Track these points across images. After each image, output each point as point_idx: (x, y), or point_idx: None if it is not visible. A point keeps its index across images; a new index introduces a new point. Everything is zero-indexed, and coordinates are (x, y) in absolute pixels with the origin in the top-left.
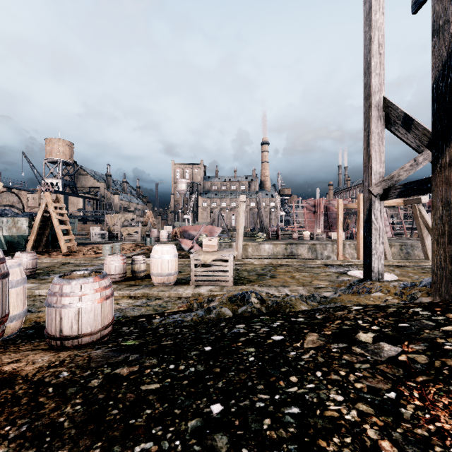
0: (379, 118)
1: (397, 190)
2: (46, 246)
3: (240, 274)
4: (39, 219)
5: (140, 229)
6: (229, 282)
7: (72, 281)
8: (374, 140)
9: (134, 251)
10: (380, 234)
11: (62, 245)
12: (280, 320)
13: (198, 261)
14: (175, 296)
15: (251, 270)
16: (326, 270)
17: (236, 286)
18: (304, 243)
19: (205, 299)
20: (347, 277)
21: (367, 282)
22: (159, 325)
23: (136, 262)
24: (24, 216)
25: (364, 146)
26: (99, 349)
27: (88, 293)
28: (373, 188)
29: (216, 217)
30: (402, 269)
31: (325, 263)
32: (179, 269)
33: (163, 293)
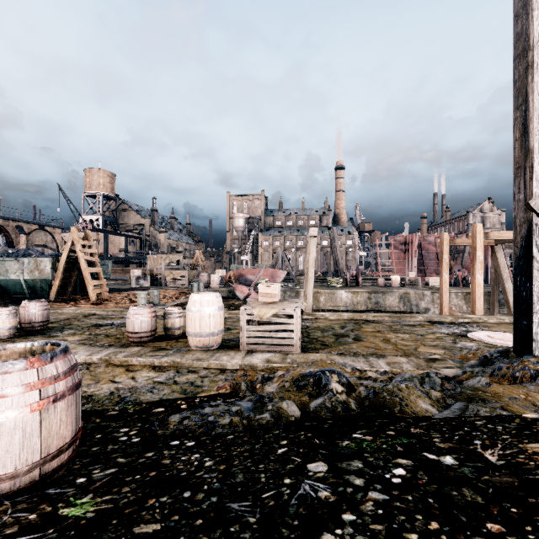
0: None
1: None
2: (74, 293)
3: (310, 334)
4: (65, 261)
5: (188, 273)
6: (296, 347)
7: None
8: (537, 123)
9: (177, 299)
10: None
11: (90, 292)
12: (400, 458)
13: (250, 316)
14: (216, 368)
15: (326, 328)
16: (434, 329)
17: (306, 354)
18: (394, 291)
19: (258, 376)
20: (468, 341)
21: (529, 360)
22: (176, 429)
23: (170, 316)
24: (48, 256)
25: (516, 135)
26: None
27: (10, 393)
28: (535, 202)
29: (279, 258)
30: None
31: (430, 320)
32: (229, 325)
33: (200, 363)
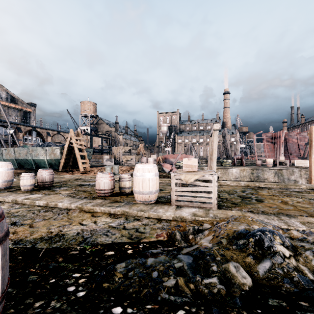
0: None
1: None
2: (72, 167)
3: (220, 195)
4: (67, 148)
5: (135, 157)
6: (213, 204)
7: None
8: None
9: (128, 171)
10: None
11: (80, 166)
12: None
13: (178, 180)
14: (154, 218)
15: (230, 191)
16: None
17: (223, 210)
18: (270, 168)
19: (189, 228)
20: None
21: None
22: (120, 285)
23: (122, 179)
24: (59, 146)
25: None
26: None
27: None
28: None
29: (189, 148)
30: None
31: (312, 188)
32: (161, 187)
33: (142, 213)
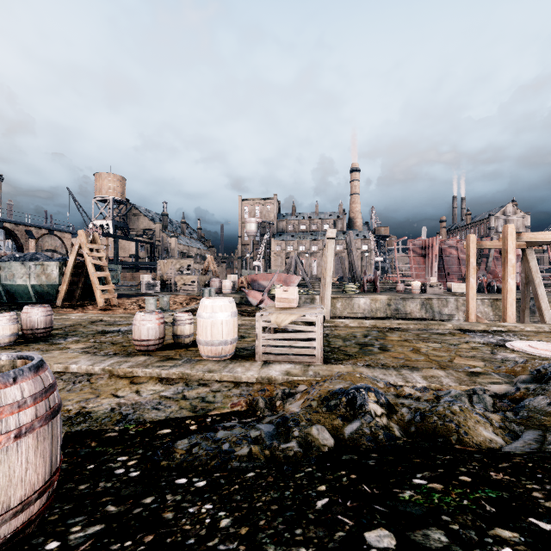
0: None
1: None
2: (81, 298)
3: (331, 343)
4: (72, 265)
5: (198, 278)
6: (317, 357)
7: None
8: None
9: (188, 305)
10: None
11: (98, 297)
12: (499, 527)
13: (267, 323)
14: (230, 381)
15: (347, 336)
16: (467, 339)
17: (329, 365)
18: (415, 297)
19: (277, 392)
20: (509, 352)
21: None
22: (183, 460)
23: (179, 322)
24: (55, 261)
25: None
26: None
27: None
28: None
29: (293, 263)
30: None
31: (460, 328)
32: (242, 332)
33: (211, 375)
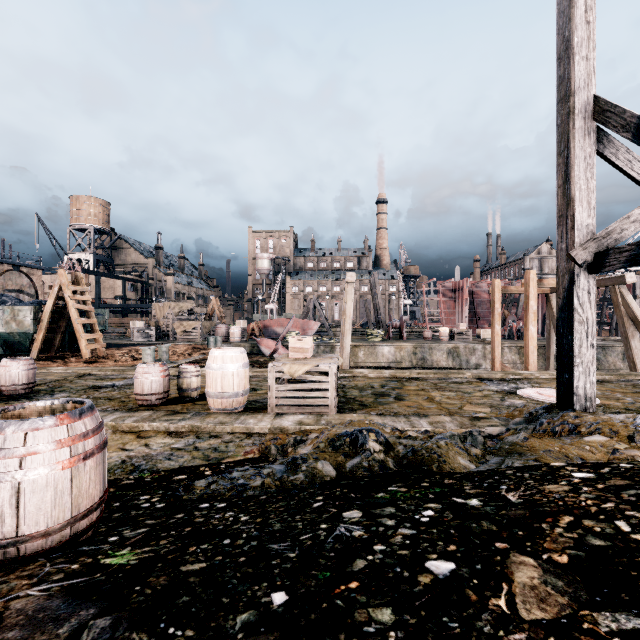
0: (587, 132)
1: (625, 253)
2: (61, 349)
3: (347, 393)
4: (50, 310)
5: (202, 325)
6: (331, 407)
7: (7, 425)
8: (578, 171)
9: (190, 356)
10: (588, 331)
11: (83, 347)
12: (431, 503)
13: (280, 374)
14: (242, 433)
15: (365, 386)
16: (482, 387)
17: (342, 415)
18: (442, 344)
19: (290, 439)
20: (517, 399)
21: (569, 414)
22: (203, 494)
23: (185, 374)
24: (29, 305)
25: (559, 182)
26: (42, 584)
27: (41, 450)
28: (576, 253)
29: (311, 306)
30: (603, 386)
31: (479, 376)
32: (254, 385)
33: (223, 427)
